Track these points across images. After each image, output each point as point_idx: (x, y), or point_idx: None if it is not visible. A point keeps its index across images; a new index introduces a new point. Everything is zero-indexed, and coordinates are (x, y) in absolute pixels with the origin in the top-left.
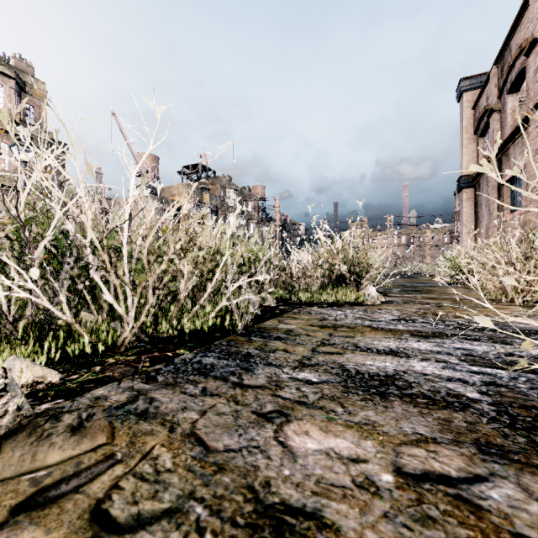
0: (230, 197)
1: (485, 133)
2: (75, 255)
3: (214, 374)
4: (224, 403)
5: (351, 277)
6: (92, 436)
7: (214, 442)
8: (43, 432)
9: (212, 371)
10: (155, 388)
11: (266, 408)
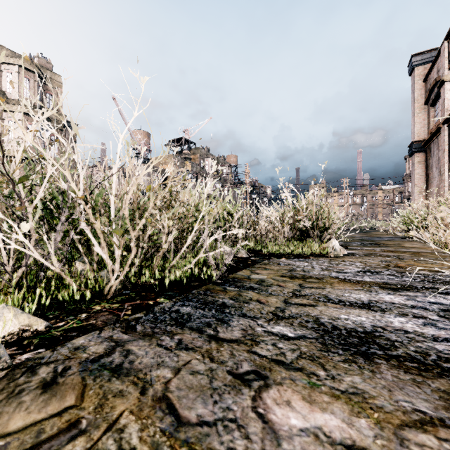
0: (208, 165)
1: (435, 102)
2: (67, 211)
3: (191, 325)
4: (199, 360)
5: (315, 232)
6: (62, 395)
7: (187, 411)
8: (15, 387)
9: (188, 322)
10: (132, 339)
11: (243, 367)
